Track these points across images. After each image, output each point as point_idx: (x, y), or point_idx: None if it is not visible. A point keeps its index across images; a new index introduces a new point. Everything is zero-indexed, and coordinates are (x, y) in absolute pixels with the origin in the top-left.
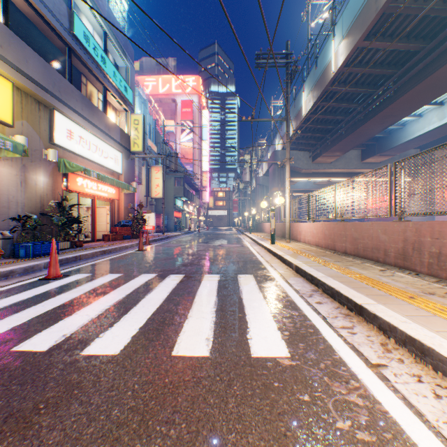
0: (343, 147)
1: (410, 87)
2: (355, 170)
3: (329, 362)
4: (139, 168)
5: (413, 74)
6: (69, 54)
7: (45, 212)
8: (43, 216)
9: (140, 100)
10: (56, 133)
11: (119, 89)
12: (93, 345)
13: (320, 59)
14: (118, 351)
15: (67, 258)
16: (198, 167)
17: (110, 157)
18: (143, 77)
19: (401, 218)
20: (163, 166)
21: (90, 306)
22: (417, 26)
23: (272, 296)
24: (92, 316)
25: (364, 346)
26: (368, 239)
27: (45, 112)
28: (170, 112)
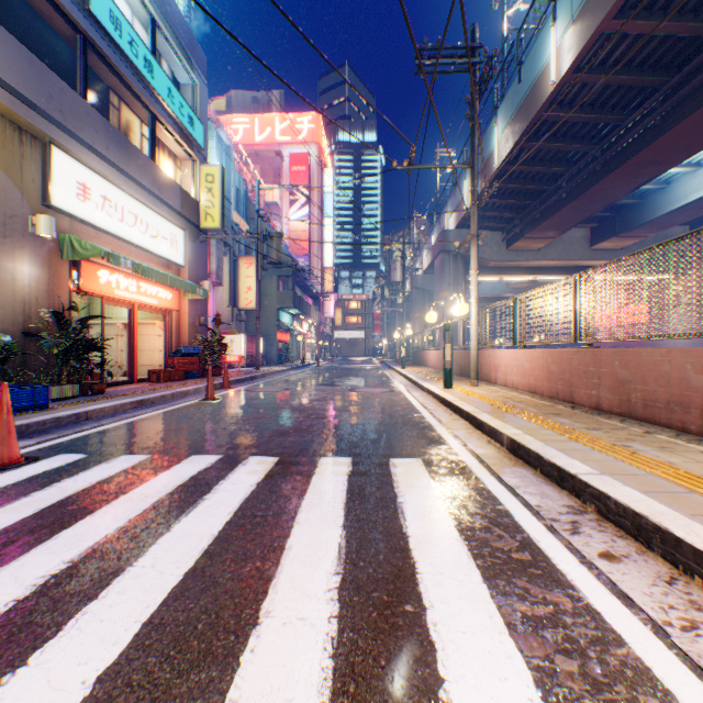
0: (561, 222)
1: (695, 106)
2: (578, 262)
3: None
4: (217, 259)
5: None
6: (82, 48)
7: (32, 331)
8: (29, 337)
9: (219, 145)
10: (56, 186)
11: (179, 119)
12: None
13: (527, 65)
14: None
15: (57, 417)
16: (318, 261)
17: (163, 236)
18: (229, 117)
19: None
20: (258, 256)
21: (17, 562)
22: None
23: (480, 528)
24: None
25: None
26: (657, 383)
27: (34, 148)
28: (273, 172)
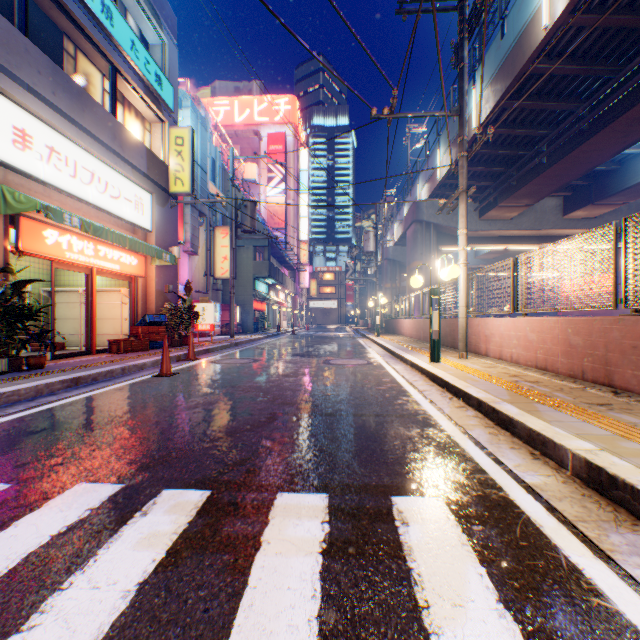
0: (538, 189)
1: None
2: (551, 232)
3: None
4: (192, 228)
5: None
6: None
7: None
8: None
9: (193, 114)
10: None
11: (144, 75)
12: None
13: (512, 16)
14: None
15: None
16: (294, 235)
17: (125, 198)
18: (211, 100)
19: None
20: (232, 224)
21: None
22: None
23: None
24: None
25: None
26: None
27: None
28: (251, 151)
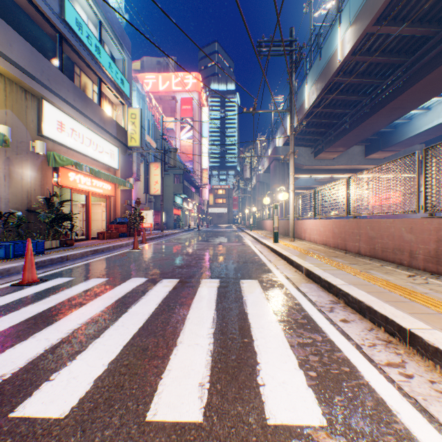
0: (346, 142)
1: (422, 76)
2: (358, 166)
3: (392, 441)
4: (137, 164)
5: (426, 61)
6: (60, 41)
7: (32, 209)
8: (30, 212)
9: (138, 95)
10: (45, 124)
11: (115, 81)
12: (34, 397)
13: (324, 49)
14: (67, 411)
15: (51, 258)
16: (198, 165)
17: (106, 152)
18: (143, 75)
19: (432, 215)
20: (162, 162)
21: (56, 324)
22: (432, 8)
23: (284, 310)
24: (53, 340)
25: (435, 403)
26: (388, 238)
27: (33, 102)
28: (170, 109)
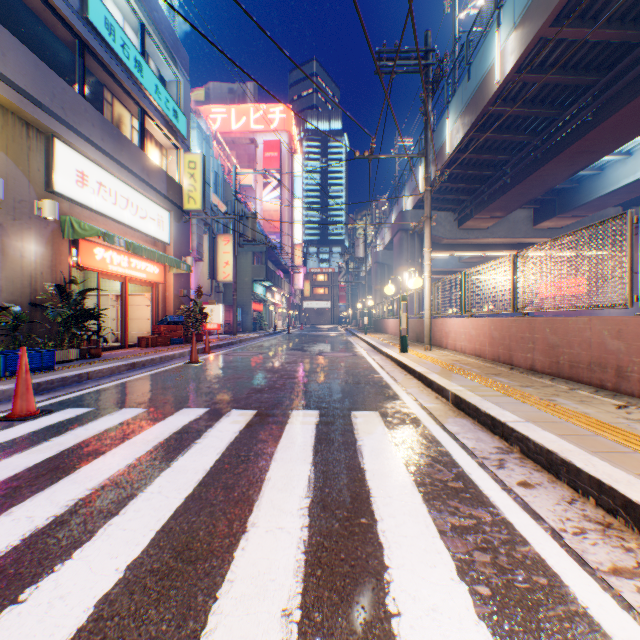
0: (507, 204)
1: (622, 103)
2: (523, 240)
3: None
4: (198, 237)
5: (629, 81)
6: (80, 51)
7: (38, 302)
8: (35, 307)
9: (199, 134)
10: (58, 174)
11: (165, 112)
12: None
13: (475, 65)
14: None
15: (63, 377)
16: (288, 238)
17: (150, 217)
18: (208, 108)
19: None
20: (235, 234)
21: (50, 490)
22: None
23: (424, 464)
24: (39, 521)
25: None
26: (581, 347)
27: (39, 141)
28: (248, 157)
